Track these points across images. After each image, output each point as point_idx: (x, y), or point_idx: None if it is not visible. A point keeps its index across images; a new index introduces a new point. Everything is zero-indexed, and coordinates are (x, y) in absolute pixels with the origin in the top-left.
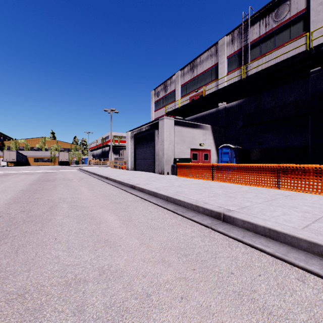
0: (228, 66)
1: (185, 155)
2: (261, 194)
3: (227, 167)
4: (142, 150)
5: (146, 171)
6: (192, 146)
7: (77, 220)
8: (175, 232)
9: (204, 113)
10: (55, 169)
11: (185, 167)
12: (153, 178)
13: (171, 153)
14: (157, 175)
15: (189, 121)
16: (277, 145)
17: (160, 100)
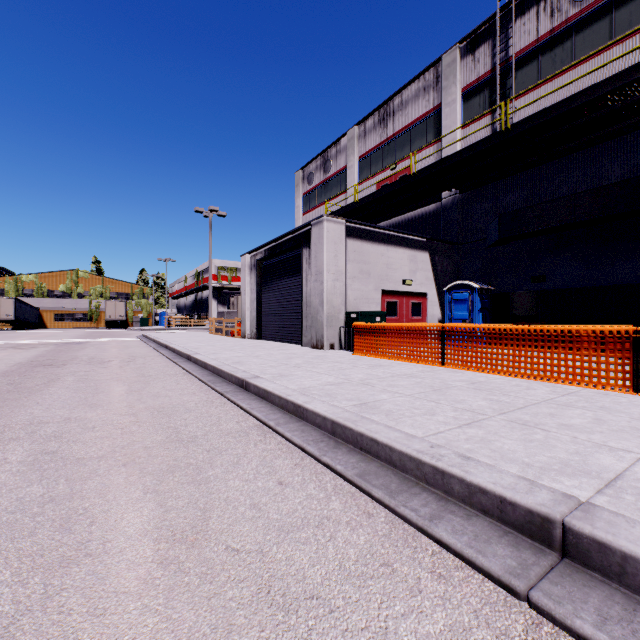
0: (464, 111)
1: (371, 306)
2: (606, 411)
3: (481, 334)
4: (274, 295)
5: (282, 341)
6: (385, 284)
7: (0, 536)
8: (378, 636)
9: (409, 215)
10: (91, 337)
11: (373, 333)
12: (297, 359)
13: (340, 300)
14: (308, 352)
15: (378, 229)
16: (579, 283)
17: (314, 190)
